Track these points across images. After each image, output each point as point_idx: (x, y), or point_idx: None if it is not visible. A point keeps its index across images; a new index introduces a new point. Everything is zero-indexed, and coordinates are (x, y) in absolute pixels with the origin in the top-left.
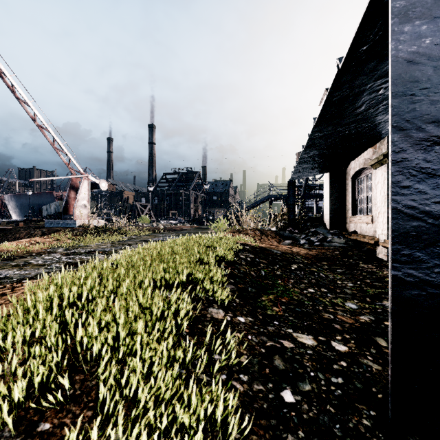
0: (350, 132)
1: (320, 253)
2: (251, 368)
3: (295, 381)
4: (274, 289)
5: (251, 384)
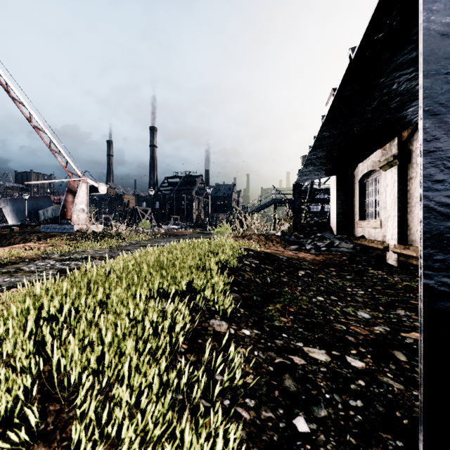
0: (360, 131)
1: (327, 258)
2: (258, 390)
3: (309, 405)
4: (281, 298)
5: (258, 411)
